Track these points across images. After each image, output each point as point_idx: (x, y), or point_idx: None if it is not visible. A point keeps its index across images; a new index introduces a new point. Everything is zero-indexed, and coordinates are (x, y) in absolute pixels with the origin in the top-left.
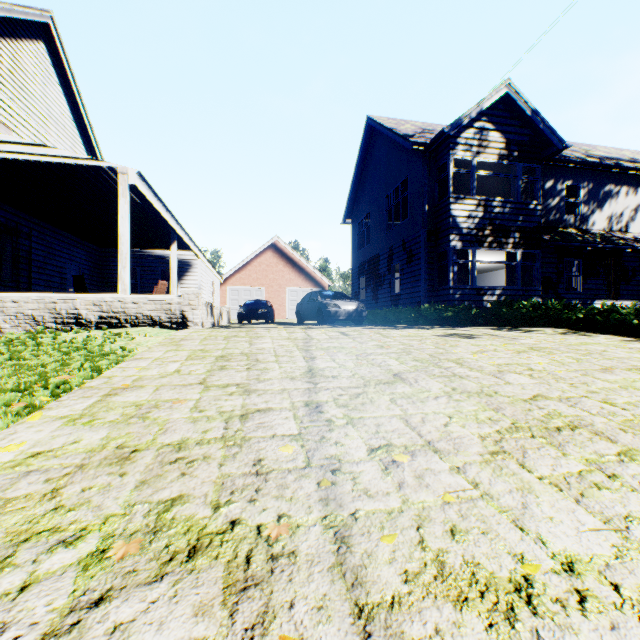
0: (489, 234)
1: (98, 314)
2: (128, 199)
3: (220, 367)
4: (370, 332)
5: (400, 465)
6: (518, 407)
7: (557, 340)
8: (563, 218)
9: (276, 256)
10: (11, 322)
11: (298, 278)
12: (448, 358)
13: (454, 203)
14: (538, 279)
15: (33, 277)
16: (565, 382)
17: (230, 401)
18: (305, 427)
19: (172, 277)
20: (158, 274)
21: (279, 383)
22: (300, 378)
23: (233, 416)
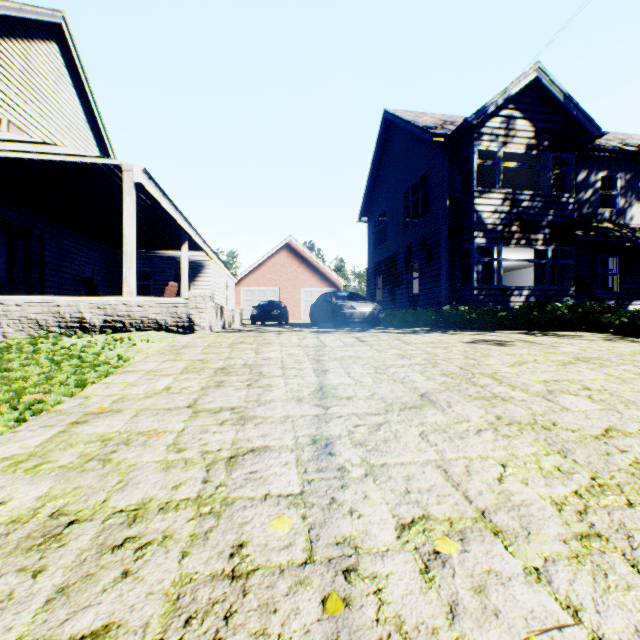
0: (516, 230)
1: (102, 318)
2: (133, 198)
3: (217, 383)
4: (389, 338)
5: (447, 562)
6: (591, 449)
7: (604, 348)
8: (597, 212)
9: (290, 256)
10: (15, 326)
11: (313, 278)
12: (482, 372)
13: (478, 197)
14: (570, 278)
15: (45, 279)
16: (638, 408)
17: (219, 434)
18: (309, 481)
19: (183, 278)
20: (171, 275)
21: (282, 407)
22: (308, 399)
23: (218, 460)
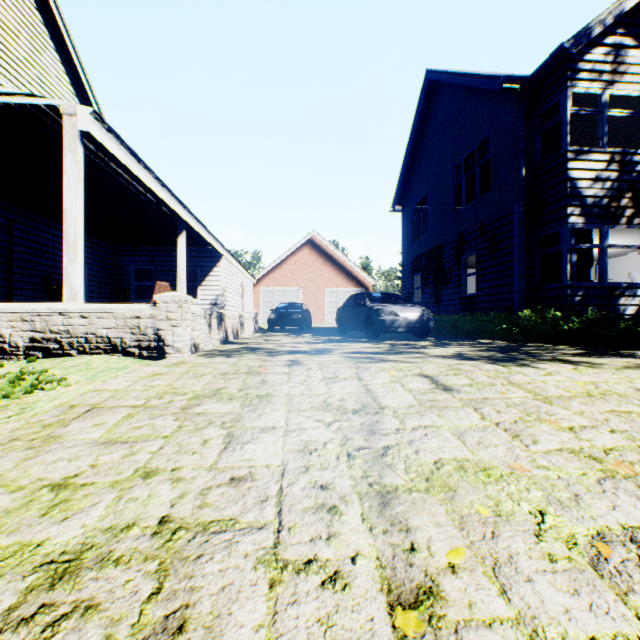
0: (628, 204)
1: (28, 335)
2: (79, 155)
3: None
4: (489, 377)
5: None
6: None
7: None
8: None
9: (313, 253)
10: None
11: (338, 277)
12: None
13: (573, 159)
14: None
15: (14, 279)
16: None
17: None
18: None
19: (179, 277)
20: (176, 274)
21: None
22: None
23: None
